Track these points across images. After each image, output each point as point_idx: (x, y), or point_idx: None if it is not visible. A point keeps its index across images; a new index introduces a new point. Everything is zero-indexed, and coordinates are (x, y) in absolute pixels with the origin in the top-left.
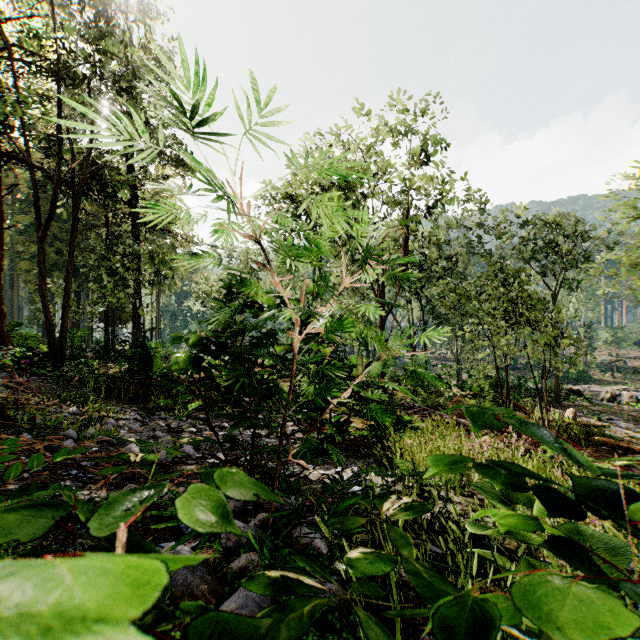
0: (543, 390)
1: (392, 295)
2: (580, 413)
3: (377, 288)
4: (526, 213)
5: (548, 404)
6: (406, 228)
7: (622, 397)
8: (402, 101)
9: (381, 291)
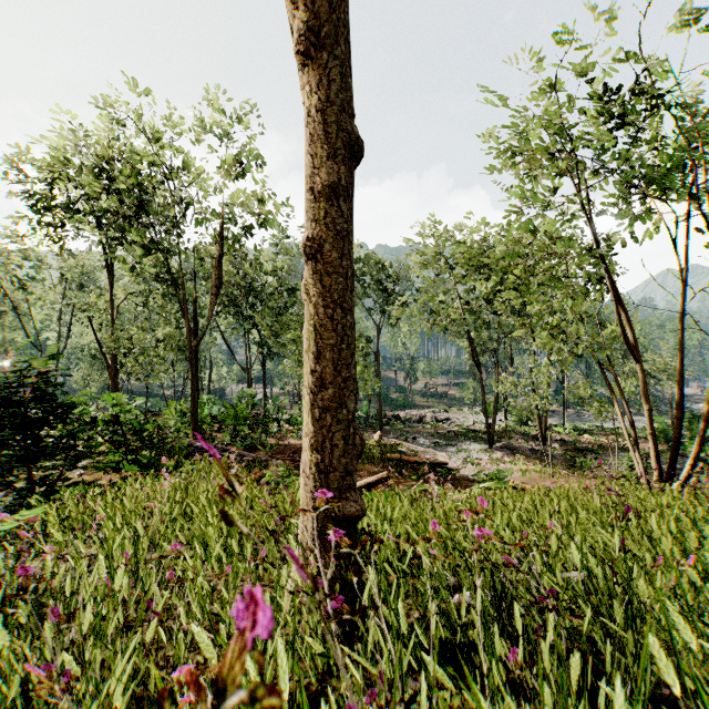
0: (371, 418)
1: (227, 324)
2: (395, 435)
3: (186, 312)
4: (354, 250)
5: (373, 430)
6: (220, 244)
7: (427, 418)
8: (211, 95)
9: (194, 316)
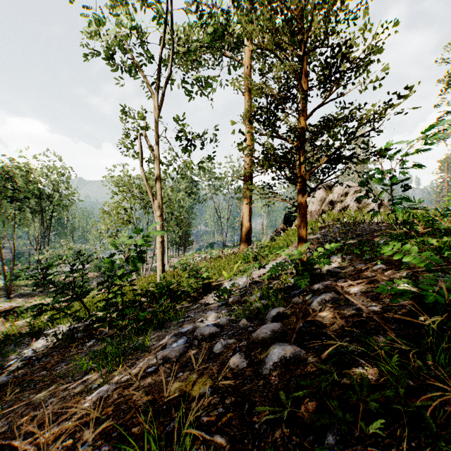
0: None
1: None
2: None
3: None
4: None
5: None
6: None
7: None
8: None
9: None
